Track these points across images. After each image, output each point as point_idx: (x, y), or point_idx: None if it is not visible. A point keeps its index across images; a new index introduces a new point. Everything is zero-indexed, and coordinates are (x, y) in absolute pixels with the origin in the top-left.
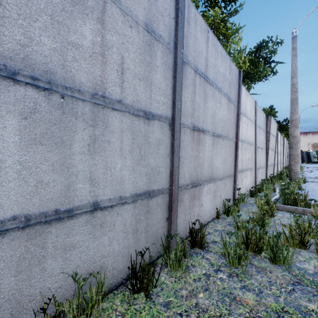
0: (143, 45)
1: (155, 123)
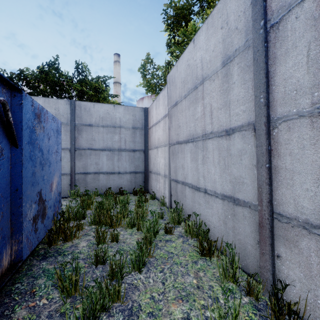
0: (221, 81)
1: (235, 136)
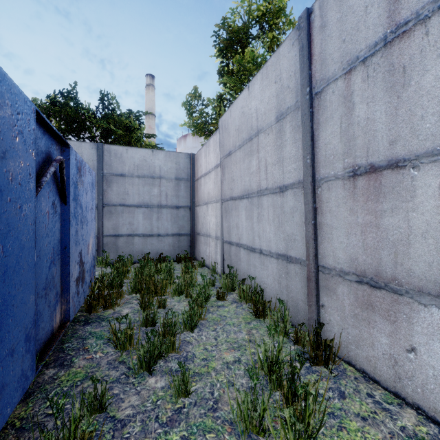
0: (275, 136)
1: (288, 193)
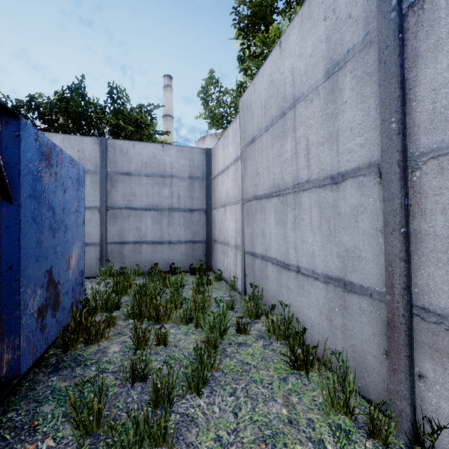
0: (324, 101)
1: (347, 184)
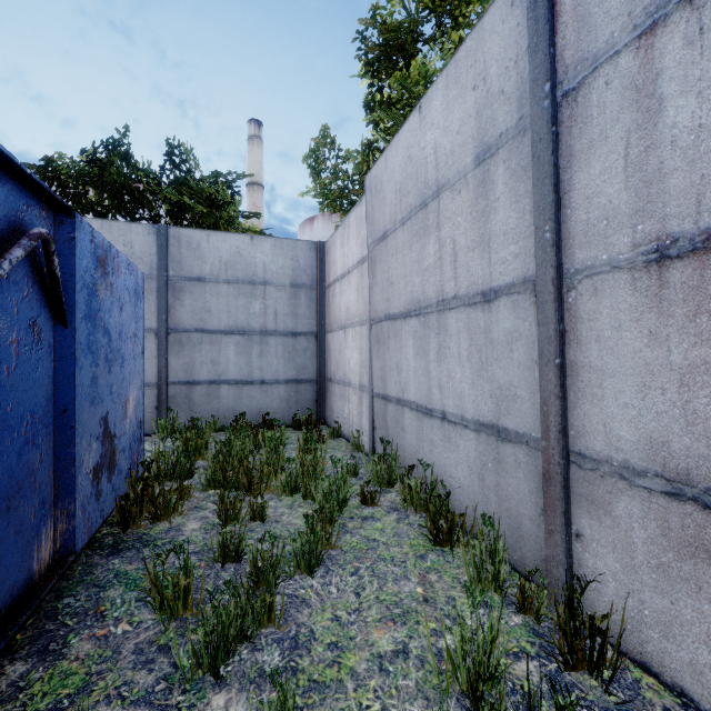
0: (474, 194)
1: (500, 303)
